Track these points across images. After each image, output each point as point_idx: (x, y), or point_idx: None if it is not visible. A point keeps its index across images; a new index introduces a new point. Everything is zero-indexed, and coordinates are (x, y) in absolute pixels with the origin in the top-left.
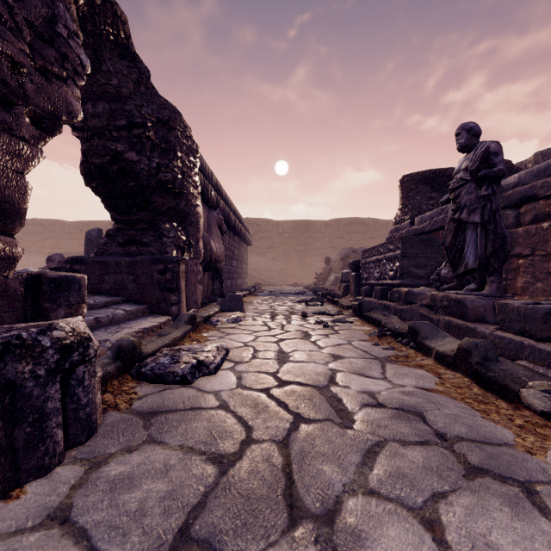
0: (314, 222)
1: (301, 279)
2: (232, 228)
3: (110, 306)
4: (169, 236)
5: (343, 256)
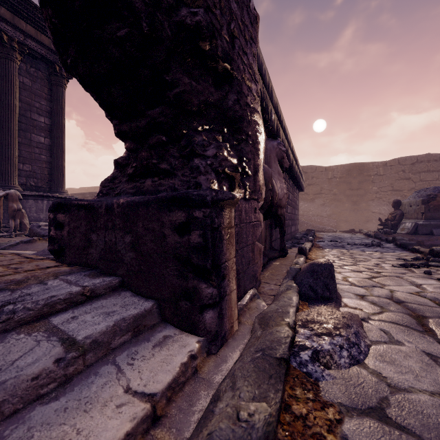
0: (370, 164)
1: (355, 225)
2: (288, 169)
3: (52, 318)
4: (204, 154)
5: (426, 197)
